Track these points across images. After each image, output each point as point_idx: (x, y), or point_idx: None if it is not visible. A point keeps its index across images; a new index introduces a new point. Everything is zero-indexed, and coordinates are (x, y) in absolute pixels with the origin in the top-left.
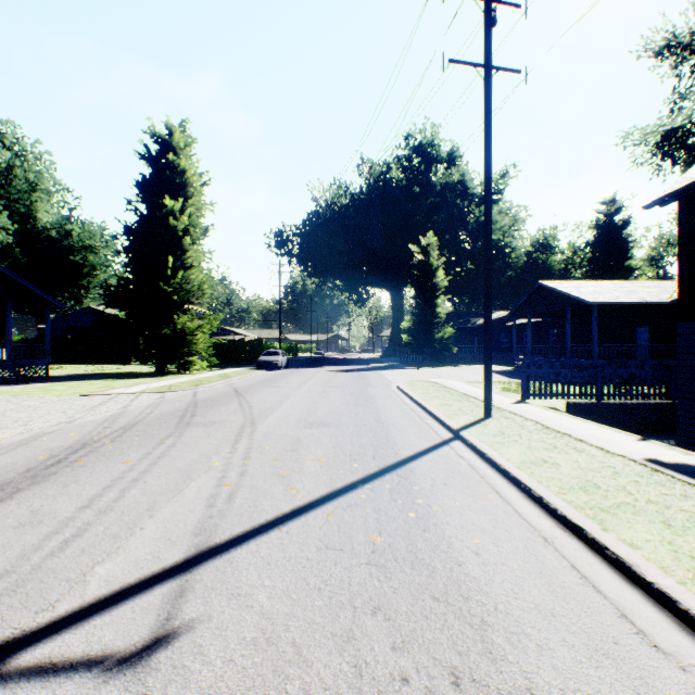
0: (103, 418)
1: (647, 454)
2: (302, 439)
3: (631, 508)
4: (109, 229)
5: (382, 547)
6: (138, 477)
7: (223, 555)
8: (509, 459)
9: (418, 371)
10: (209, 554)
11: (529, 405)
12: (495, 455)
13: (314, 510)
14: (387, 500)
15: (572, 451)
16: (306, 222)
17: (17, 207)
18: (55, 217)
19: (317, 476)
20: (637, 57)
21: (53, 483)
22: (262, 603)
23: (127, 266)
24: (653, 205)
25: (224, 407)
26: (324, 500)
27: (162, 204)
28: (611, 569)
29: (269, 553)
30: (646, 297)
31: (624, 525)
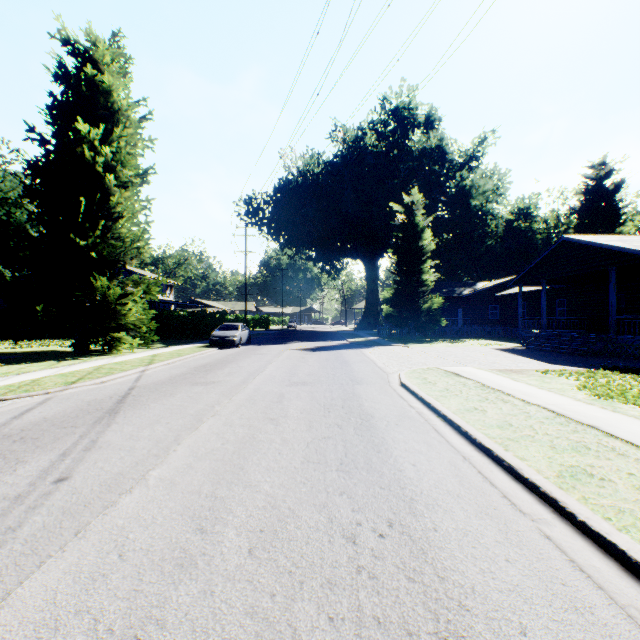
0: None
1: None
2: None
3: None
4: None
5: None
6: None
7: None
8: None
9: (410, 350)
10: None
11: None
12: None
13: None
14: None
15: None
16: (277, 188)
17: None
18: None
19: None
20: None
21: None
22: None
23: (31, 213)
24: None
25: None
26: None
27: (79, 134)
28: None
29: None
30: None
31: None
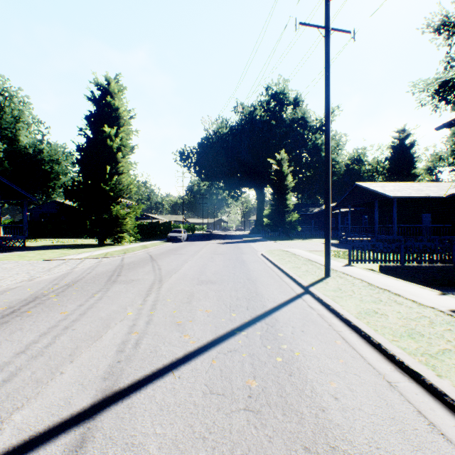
0: (55, 277)
1: (450, 306)
2: (195, 293)
3: (454, 355)
4: (68, 148)
5: (257, 392)
6: (69, 325)
7: (124, 400)
8: (349, 311)
9: (275, 243)
10: (112, 399)
11: (354, 267)
12: (338, 307)
13: (201, 355)
14: (258, 345)
15: (394, 303)
16: (200, 144)
17: (7, 134)
18: (32, 140)
19: (205, 324)
20: (422, 32)
21: (3, 331)
22: (152, 454)
23: (79, 172)
24: (443, 127)
25: (141, 269)
26: (209, 345)
27: (102, 131)
28: (453, 415)
29: (163, 398)
30: (430, 193)
31: (454, 371)
